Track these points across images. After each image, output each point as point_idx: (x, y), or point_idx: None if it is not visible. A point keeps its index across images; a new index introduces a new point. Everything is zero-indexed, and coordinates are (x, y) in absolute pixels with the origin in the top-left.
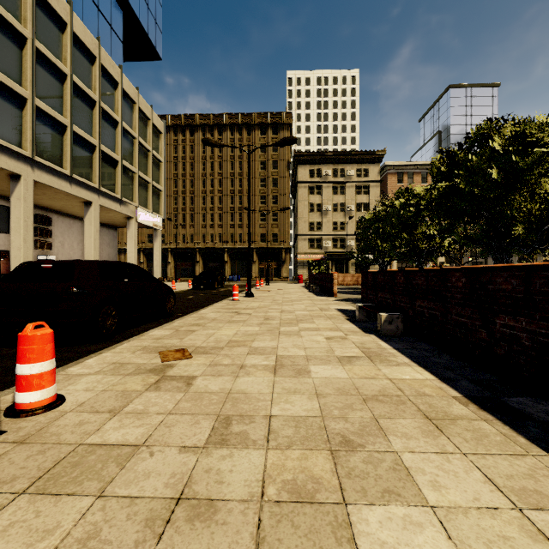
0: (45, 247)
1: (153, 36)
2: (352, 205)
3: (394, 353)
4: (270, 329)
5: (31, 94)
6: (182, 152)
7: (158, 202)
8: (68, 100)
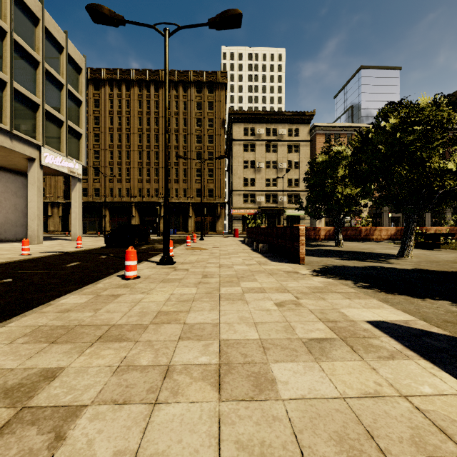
0: None
1: None
2: (283, 163)
3: None
4: None
5: None
6: (118, 106)
7: (77, 146)
8: None
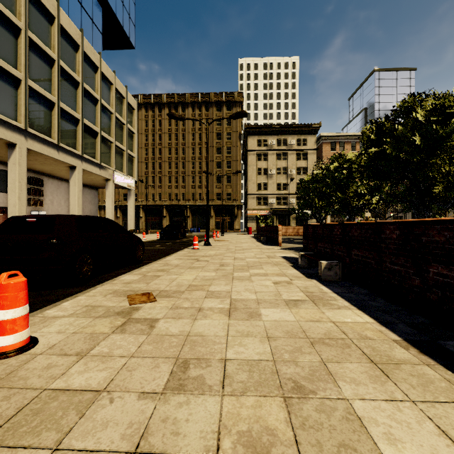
0: (37, 204)
1: (128, 29)
2: (293, 169)
3: (334, 297)
4: (225, 275)
5: (24, 76)
6: (151, 125)
7: (131, 166)
8: (56, 81)
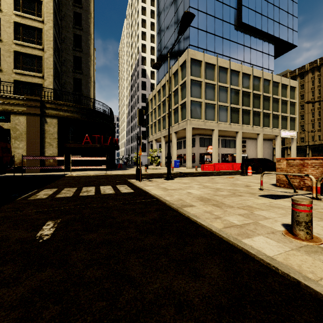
0: (244, 151)
1: (291, 39)
2: None
3: None
4: None
5: (241, 106)
6: (317, 83)
7: (293, 124)
8: (251, 101)
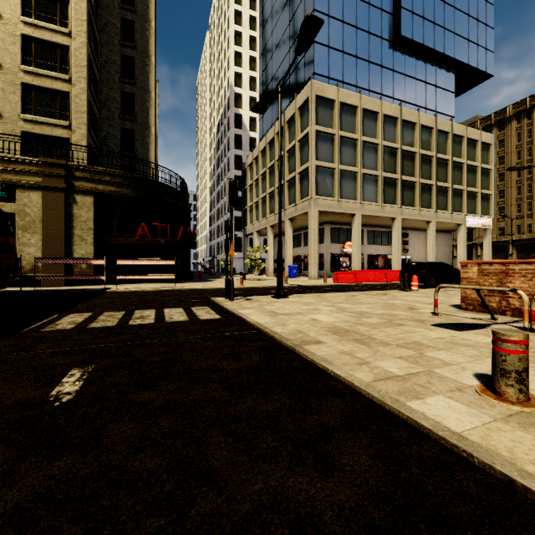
0: (404, 251)
1: (483, 64)
2: None
3: None
4: None
5: (400, 175)
6: (526, 137)
7: (487, 205)
8: (417, 167)
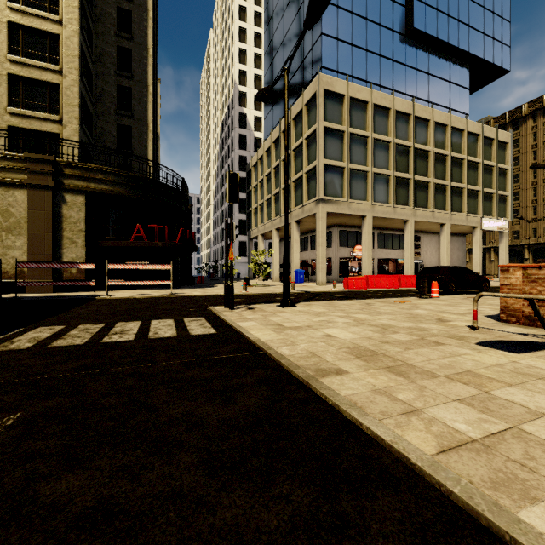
0: (416, 255)
1: (499, 58)
2: None
3: None
4: None
5: (413, 175)
6: (543, 136)
7: (503, 206)
8: (431, 166)
